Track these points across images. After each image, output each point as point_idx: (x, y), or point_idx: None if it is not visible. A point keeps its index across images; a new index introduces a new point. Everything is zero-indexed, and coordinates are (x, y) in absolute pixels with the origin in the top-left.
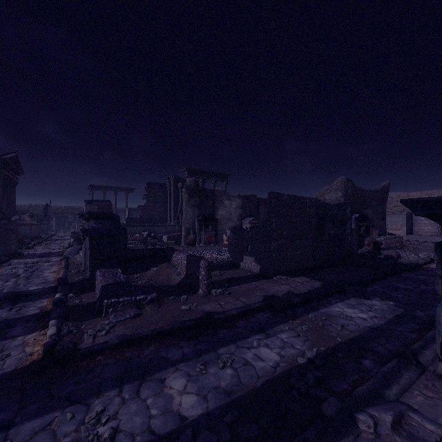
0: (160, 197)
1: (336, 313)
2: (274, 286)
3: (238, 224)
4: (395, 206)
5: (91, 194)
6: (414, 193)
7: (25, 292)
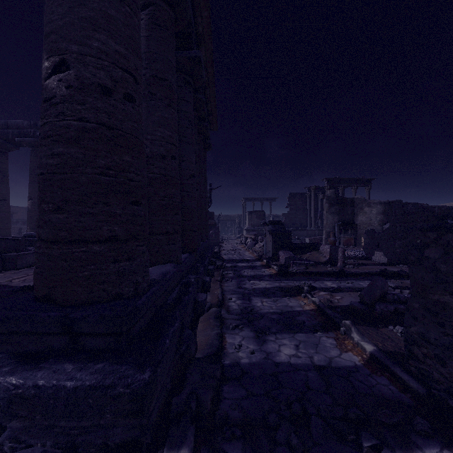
0: (301, 205)
1: None
2: (393, 269)
3: (379, 228)
4: None
5: (244, 205)
6: None
7: (247, 259)
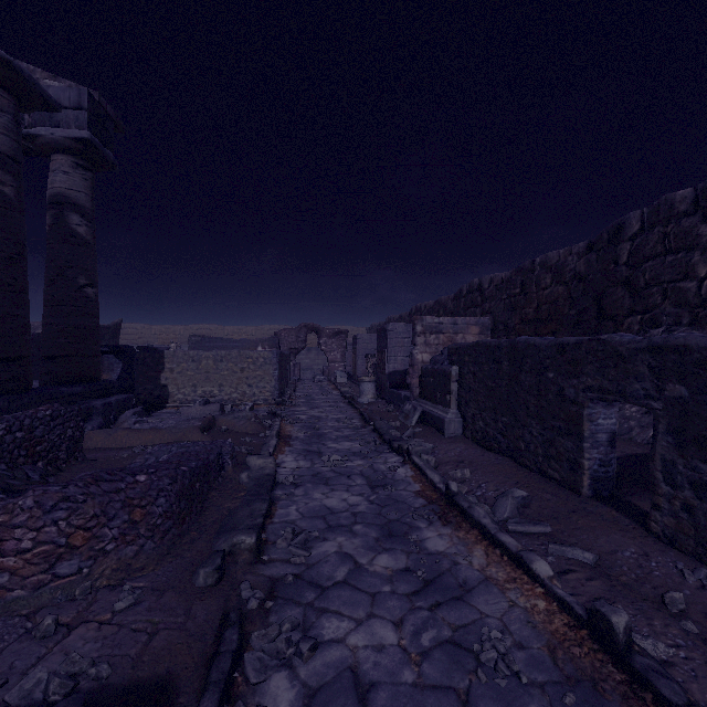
0: None
1: None
2: None
3: None
4: (140, 338)
5: None
6: (157, 326)
7: None
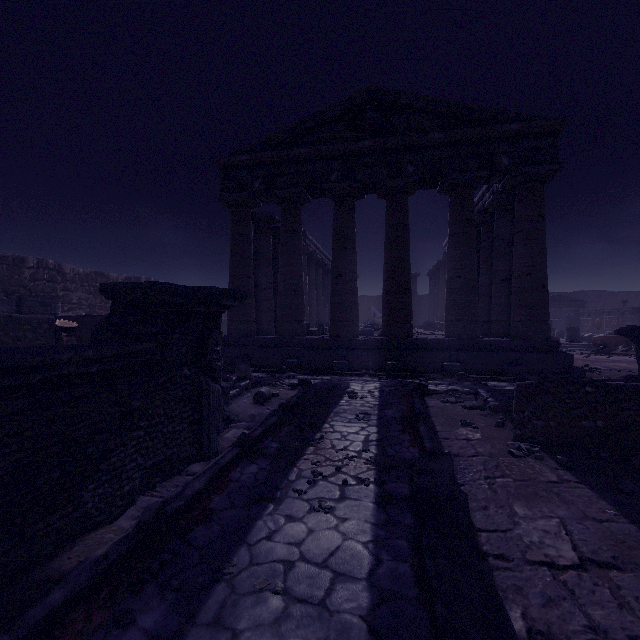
0: None
1: (343, 510)
2: (555, 524)
3: None
4: None
5: None
6: None
7: None
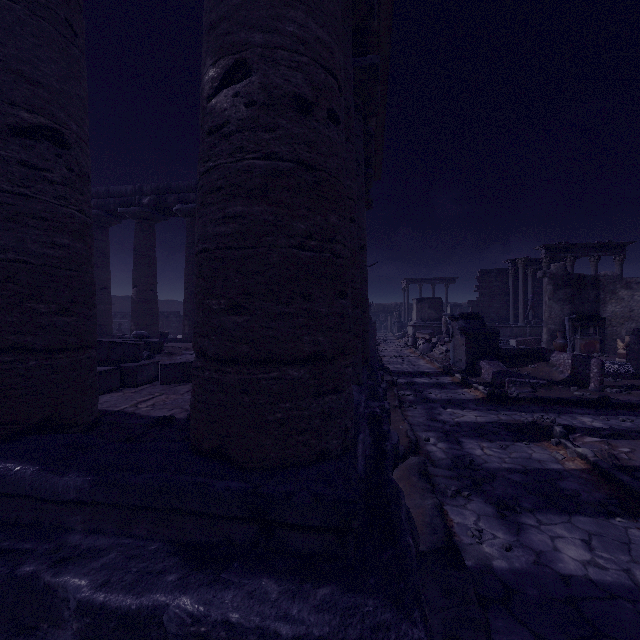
0: (498, 288)
1: None
2: None
3: None
4: None
5: (406, 289)
6: None
7: (427, 372)
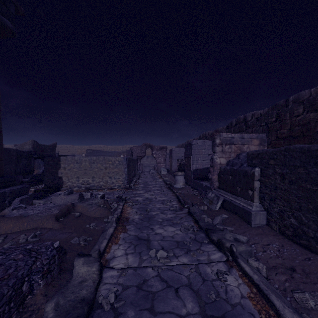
0: None
1: None
2: None
3: None
4: (69, 151)
5: None
6: (76, 146)
7: None
